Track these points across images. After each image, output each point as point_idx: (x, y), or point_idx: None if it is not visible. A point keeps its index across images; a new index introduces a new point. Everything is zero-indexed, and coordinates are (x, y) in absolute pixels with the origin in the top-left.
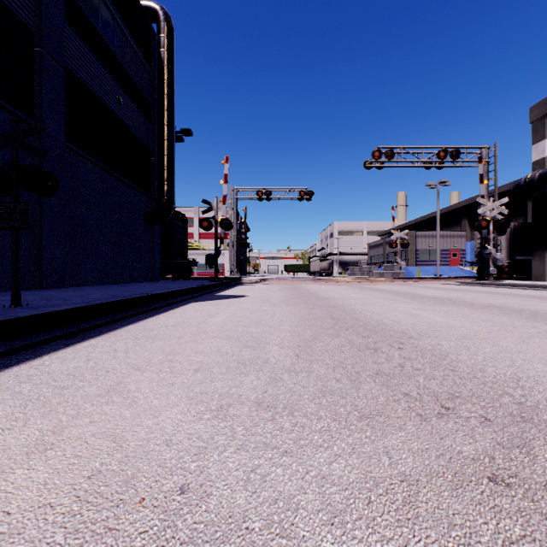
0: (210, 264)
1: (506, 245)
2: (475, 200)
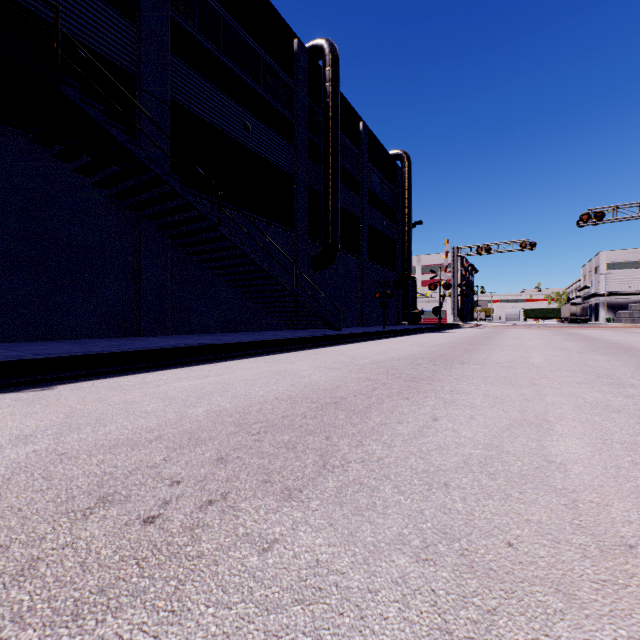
0: (435, 314)
1: None
2: None
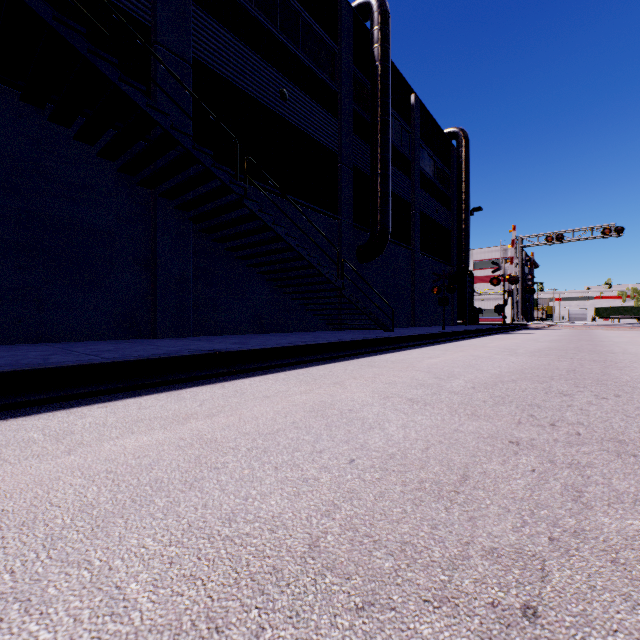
0: (499, 312)
1: None
2: None
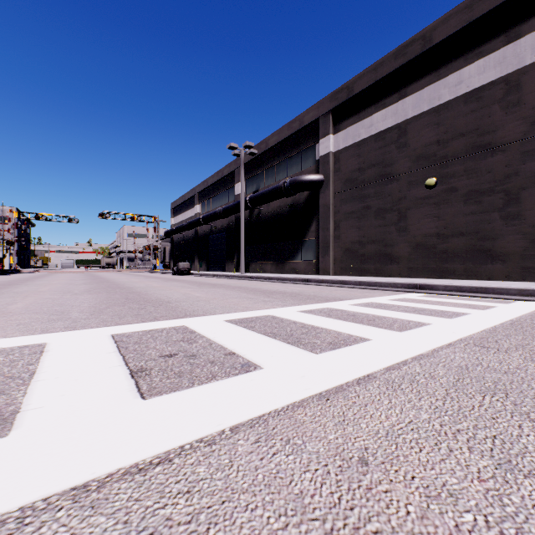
0: None
1: (169, 256)
2: None
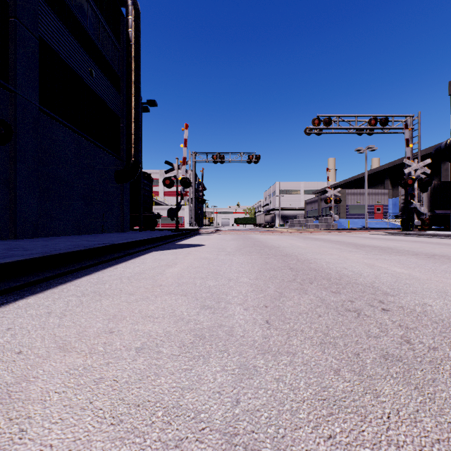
0: (172, 217)
1: (427, 201)
2: (396, 163)
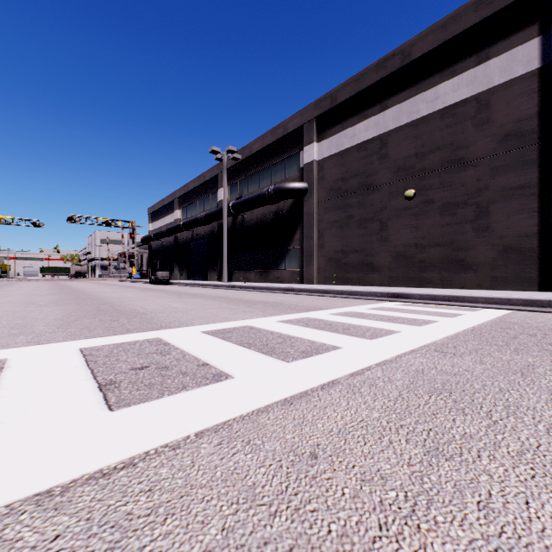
0: None
1: (146, 264)
2: None
